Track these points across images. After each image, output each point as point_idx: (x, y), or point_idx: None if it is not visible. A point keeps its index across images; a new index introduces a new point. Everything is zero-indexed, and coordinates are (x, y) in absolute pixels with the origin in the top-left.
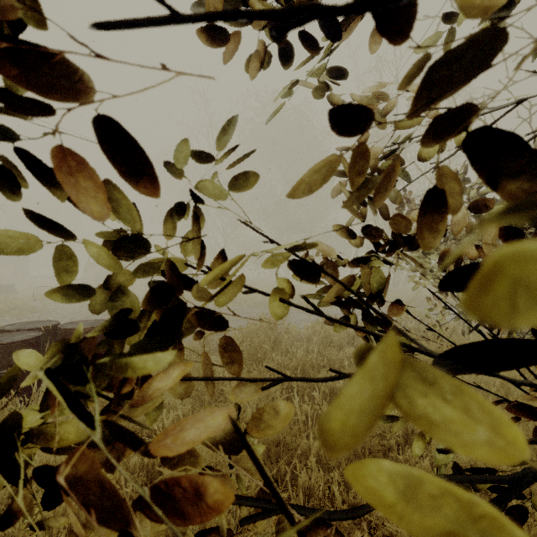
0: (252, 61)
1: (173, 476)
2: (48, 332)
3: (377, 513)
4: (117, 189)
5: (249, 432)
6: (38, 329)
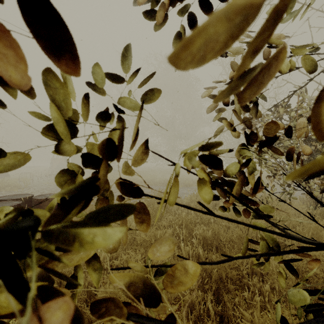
0: (158, 11)
1: (103, 296)
2: (26, 201)
3: (238, 322)
4: (54, 91)
5: (162, 289)
6: (19, 199)
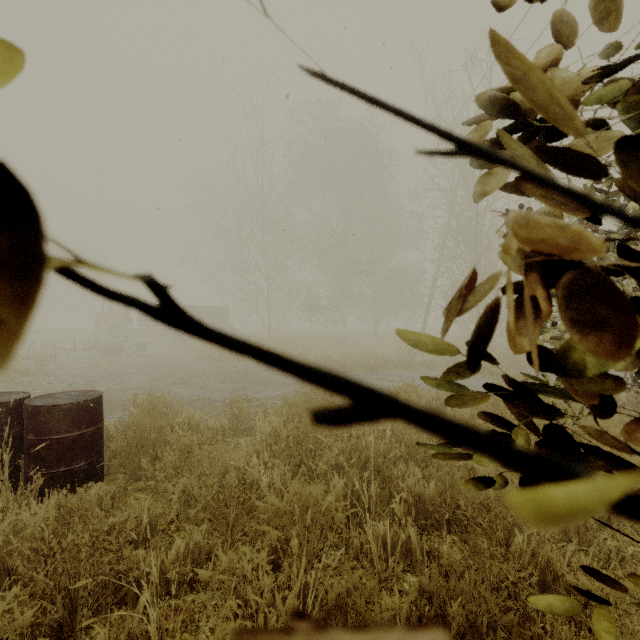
0: None
1: None
2: (10, 410)
3: None
4: None
5: None
6: None
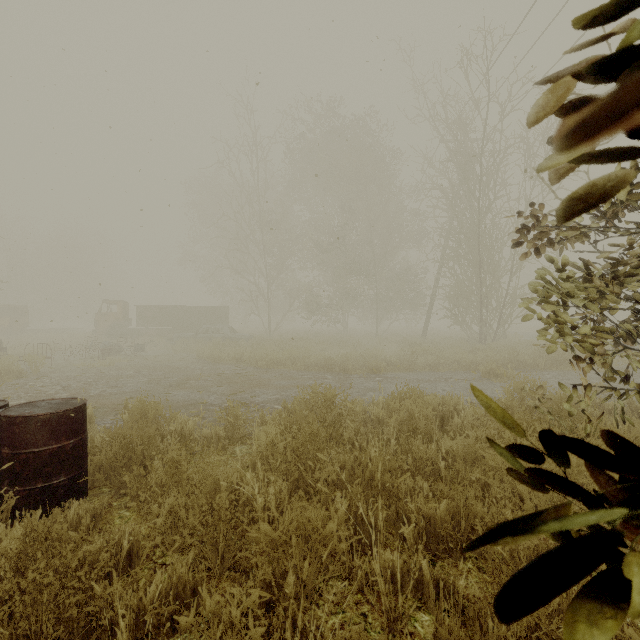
0: None
1: None
2: None
3: None
4: None
5: None
6: None
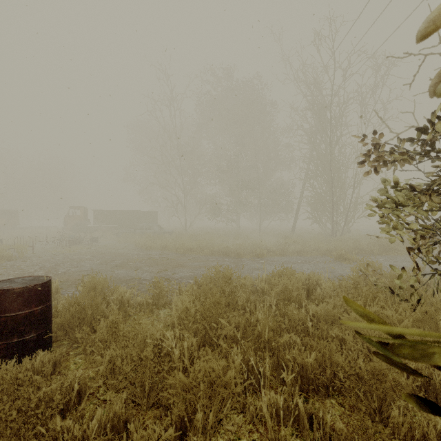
0: None
1: None
2: None
3: None
4: None
5: None
6: None
